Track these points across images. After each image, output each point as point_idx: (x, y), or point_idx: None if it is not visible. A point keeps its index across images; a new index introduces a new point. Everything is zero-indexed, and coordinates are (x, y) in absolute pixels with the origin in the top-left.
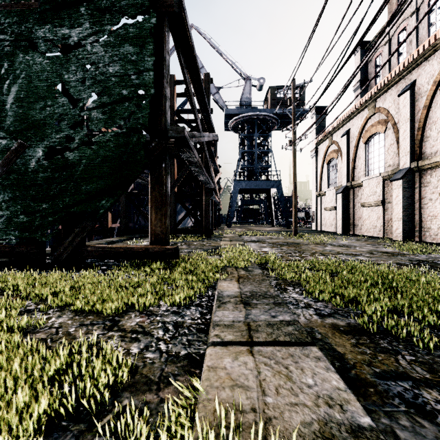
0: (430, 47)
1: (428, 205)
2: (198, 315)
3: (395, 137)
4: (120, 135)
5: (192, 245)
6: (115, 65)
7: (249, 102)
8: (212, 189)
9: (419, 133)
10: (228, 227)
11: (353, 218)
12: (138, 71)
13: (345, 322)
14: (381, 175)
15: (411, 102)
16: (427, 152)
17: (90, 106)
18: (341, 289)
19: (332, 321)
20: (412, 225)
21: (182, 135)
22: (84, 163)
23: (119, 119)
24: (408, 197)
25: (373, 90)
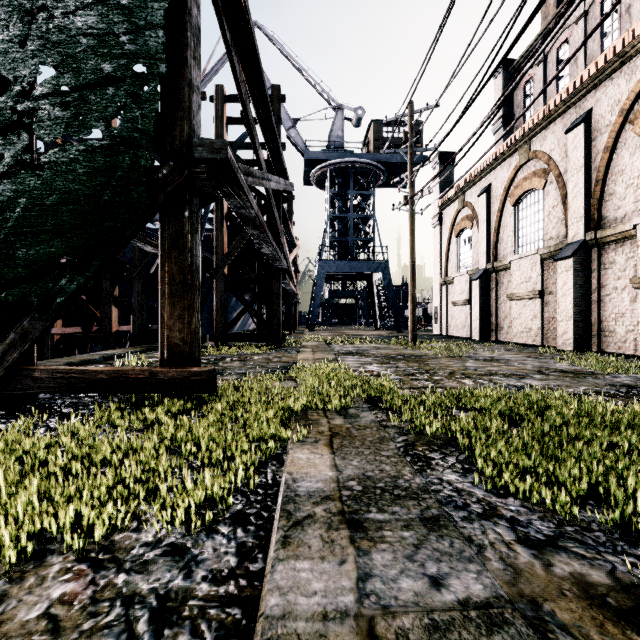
0: (615, 57)
1: (611, 296)
2: (232, 559)
3: (560, 196)
4: (98, 150)
5: (250, 361)
6: (88, 14)
7: (341, 142)
8: (285, 270)
9: (598, 189)
10: (310, 330)
11: (496, 317)
12: (134, 28)
13: (603, 569)
14: (538, 252)
15: (585, 141)
16: (609, 217)
17: (36, 93)
18: (550, 462)
19: (570, 568)
20: (586, 326)
21: (222, 156)
22: (24, 205)
23: (96, 120)
24: (581, 285)
25: (527, 125)
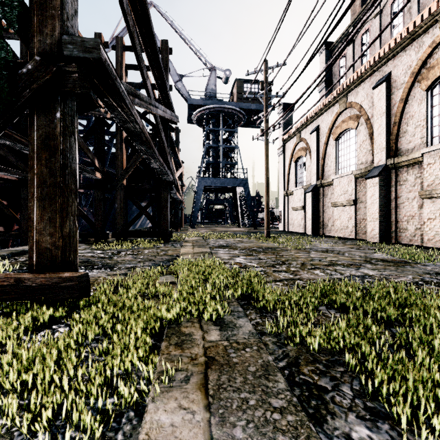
0: (408, 35)
1: (404, 204)
2: None
3: (369, 133)
4: None
5: (141, 255)
6: None
7: (214, 94)
8: (171, 182)
9: (395, 128)
10: (192, 228)
11: (323, 219)
12: None
13: None
14: (353, 173)
15: (387, 94)
16: (403, 148)
17: None
18: None
19: None
20: (387, 225)
21: (94, 56)
22: None
23: None
24: (384, 196)
25: (345, 83)
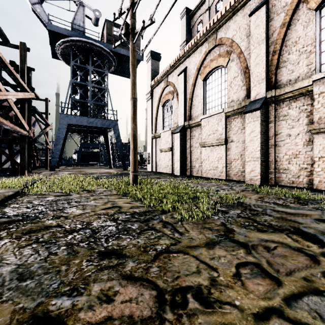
0: None
1: (285, 142)
2: None
3: (242, 67)
4: None
5: None
6: None
7: (82, 30)
8: None
9: (275, 57)
10: (51, 170)
11: (190, 159)
12: None
13: None
14: (224, 111)
15: (266, 20)
16: (284, 79)
17: None
18: None
19: None
20: (267, 165)
21: None
22: None
23: None
24: (264, 132)
25: (216, 17)
